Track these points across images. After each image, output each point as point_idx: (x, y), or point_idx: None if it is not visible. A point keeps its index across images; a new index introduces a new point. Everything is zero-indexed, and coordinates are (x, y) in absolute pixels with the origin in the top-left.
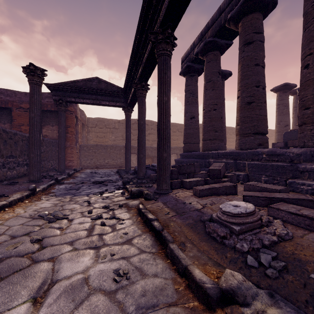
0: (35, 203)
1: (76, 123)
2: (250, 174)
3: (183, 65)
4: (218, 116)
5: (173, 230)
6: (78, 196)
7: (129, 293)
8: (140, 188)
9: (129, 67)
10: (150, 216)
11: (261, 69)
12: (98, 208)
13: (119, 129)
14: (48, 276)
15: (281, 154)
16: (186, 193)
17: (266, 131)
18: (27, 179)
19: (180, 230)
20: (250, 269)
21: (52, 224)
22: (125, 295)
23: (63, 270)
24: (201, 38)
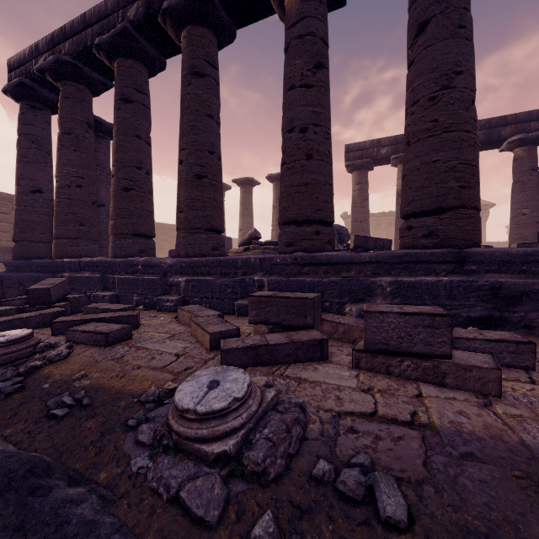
0: None
1: None
2: (121, 294)
3: (13, 76)
4: (85, 198)
5: None
6: None
7: None
8: None
9: None
10: None
11: (145, 145)
12: None
13: None
14: None
15: (157, 265)
16: None
17: (151, 233)
18: None
19: None
20: None
21: None
22: None
23: None
24: (52, 46)
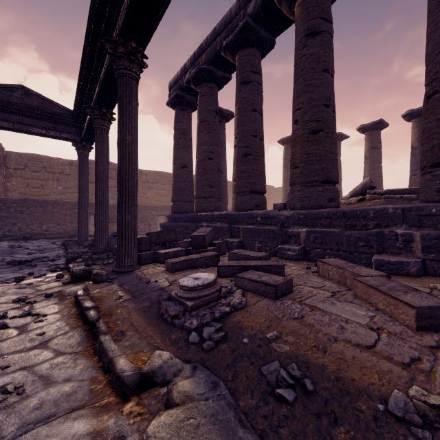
0: None
1: None
2: (245, 241)
3: (171, 93)
4: (214, 167)
5: (116, 319)
6: None
7: (16, 411)
8: (91, 266)
9: (80, 81)
10: (87, 304)
11: (259, 116)
12: (3, 304)
13: (72, 175)
14: None
15: (274, 217)
16: (158, 269)
17: (264, 190)
18: None
19: (127, 317)
20: (189, 346)
21: None
22: (7, 416)
23: None
24: (194, 62)
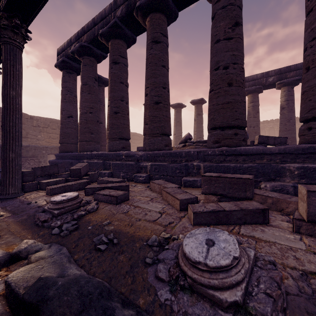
0: None
1: None
2: (114, 172)
3: (59, 58)
4: (94, 119)
5: None
6: None
7: None
8: None
9: None
10: None
11: (125, 87)
12: None
13: None
14: None
15: (133, 156)
16: (40, 194)
17: (128, 137)
18: None
19: (6, 227)
20: (52, 236)
21: None
22: None
23: None
24: (78, 38)
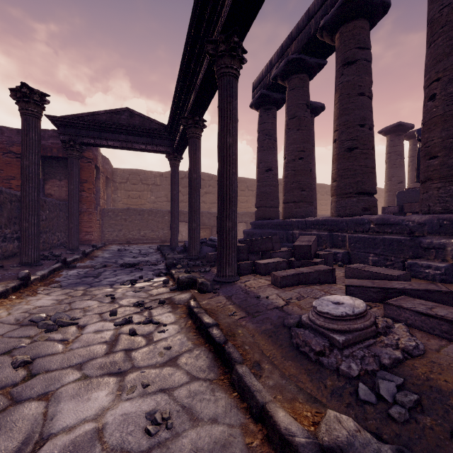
0: (26, 300)
1: (96, 177)
2: (353, 252)
3: (255, 93)
4: (305, 167)
5: (242, 342)
6: (96, 286)
7: None
8: (191, 273)
9: (175, 94)
10: (206, 319)
11: (368, 101)
12: (126, 307)
13: (162, 185)
14: (35, 428)
15: (397, 224)
16: (261, 281)
17: (374, 190)
18: (18, 262)
19: (252, 341)
20: (364, 407)
21: (52, 334)
22: None
23: (61, 416)
24: (281, 54)
